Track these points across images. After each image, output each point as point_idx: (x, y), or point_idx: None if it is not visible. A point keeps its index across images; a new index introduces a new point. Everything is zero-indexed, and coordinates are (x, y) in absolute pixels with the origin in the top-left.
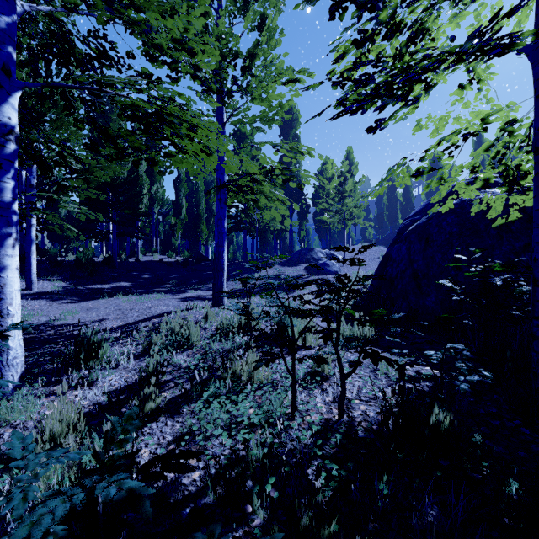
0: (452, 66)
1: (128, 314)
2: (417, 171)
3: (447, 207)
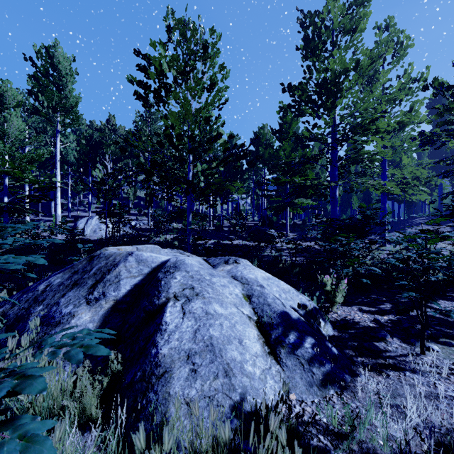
0: None
1: None
2: None
3: None
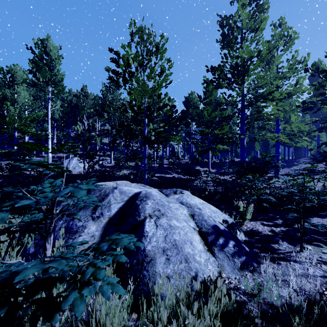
0: None
1: None
2: None
3: None
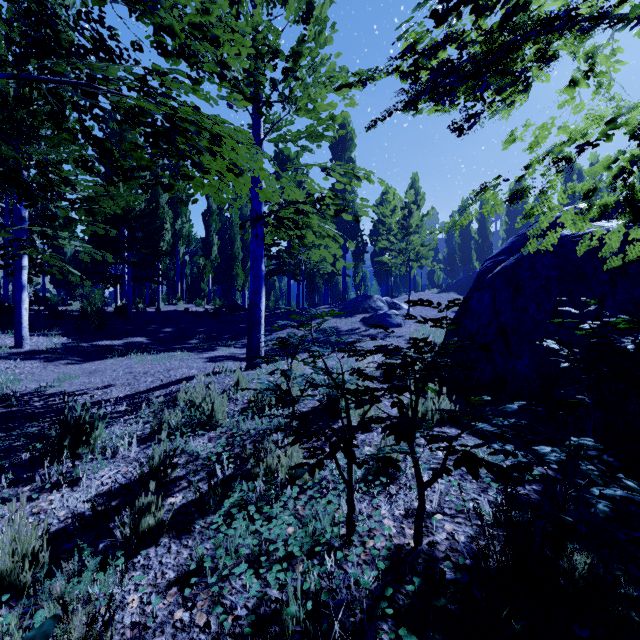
0: (588, 30)
1: (140, 379)
2: (513, 196)
3: (548, 244)
